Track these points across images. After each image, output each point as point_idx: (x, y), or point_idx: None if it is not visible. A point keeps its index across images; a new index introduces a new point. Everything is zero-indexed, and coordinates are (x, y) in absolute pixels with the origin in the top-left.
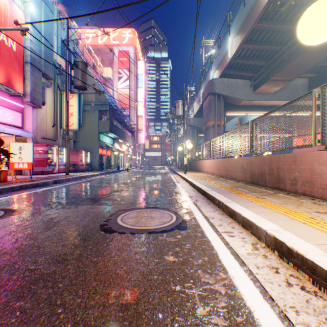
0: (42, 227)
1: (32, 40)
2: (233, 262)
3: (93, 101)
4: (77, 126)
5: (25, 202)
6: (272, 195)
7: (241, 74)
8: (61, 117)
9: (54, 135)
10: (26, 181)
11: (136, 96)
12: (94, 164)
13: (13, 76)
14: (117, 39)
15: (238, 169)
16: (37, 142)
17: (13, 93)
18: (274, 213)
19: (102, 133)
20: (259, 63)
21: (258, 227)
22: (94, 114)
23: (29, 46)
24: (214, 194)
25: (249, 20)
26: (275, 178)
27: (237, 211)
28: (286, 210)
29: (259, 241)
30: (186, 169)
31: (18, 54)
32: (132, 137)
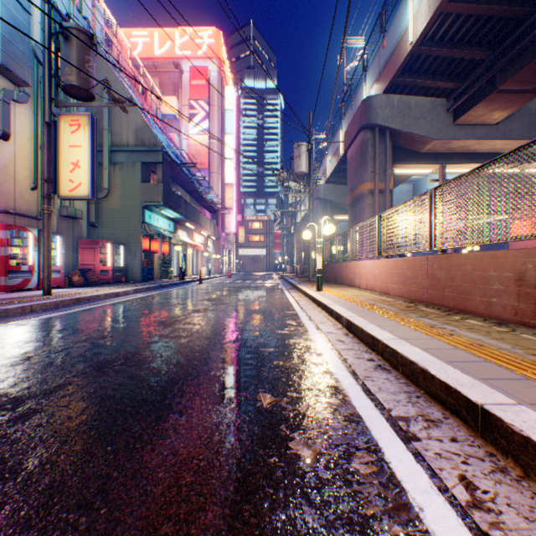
0: None
1: None
2: None
3: (131, 144)
4: (89, 189)
5: None
6: None
7: (430, 85)
8: (54, 170)
9: (38, 207)
10: None
11: (222, 148)
12: (133, 270)
13: None
14: (187, 47)
15: (499, 287)
16: None
17: None
18: None
19: (150, 208)
20: (474, 54)
21: None
22: (132, 170)
23: None
24: None
25: None
26: None
27: None
28: None
29: None
30: (320, 282)
31: None
32: (213, 221)
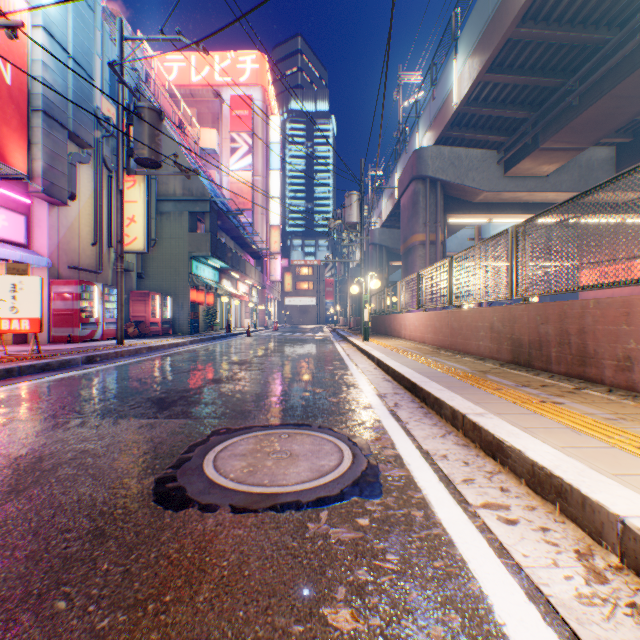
0: (3, 488)
1: (48, 64)
2: (544, 639)
3: (178, 194)
4: (144, 244)
5: None
6: (576, 396)
7: (479, 139)
8: (110, 225)
9: (97, 261)
10: (25, 357)
11: (267, 186)
12: (180, 322)
13: (5, 137)
14: (228, 73)
15: (483, 333)
16: (59, 276)
17: (5, 174)
18: (612, 452)
19: (197, 258)
20: (517, 114)
21: (591, 503)
22: (179, 219)
23: (40, 76)
24: (438, 391)
25: (498, 21)
26: (574, 354)
27: (511, 445)
28: (637, 442)
29: (596, 546)
30: (367, 333)
31: (16, 92)
32: (257, 267)
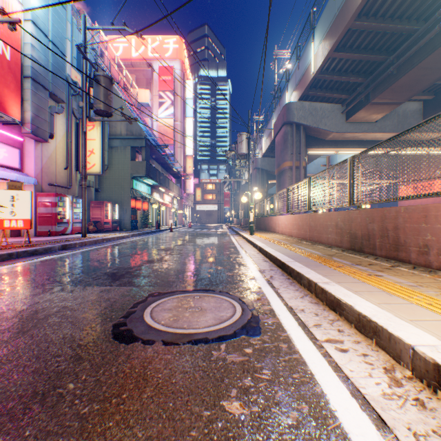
0: (13, 330)
1: (35, 46)
2: (360, 419)
3: (123, 134)
4: (100, 168)
5: (6, 281)
6: (391, 271)
7: (329, 96)
8: (77, 155)
9: (68, 180)
10: (20, 246)
11: (184, 128)
12: (125, 222)
13: (6, 96)
14: (157, 51)
15: (330, 229)
16: (42, 190)
17: (6, 121)
18: (411, 306)
19: (136, 178)
20: (355, 80)
21: (394, 337)
22: (124, 151)
23: (30, 54)
24: (299, 268)
25: (342, 16)
26: (390, 243)
27: (345, 302)
28: (428, 300)
29: (397, 365)
30: (252, 229)
31: (13, 65)
32: (177, 184)
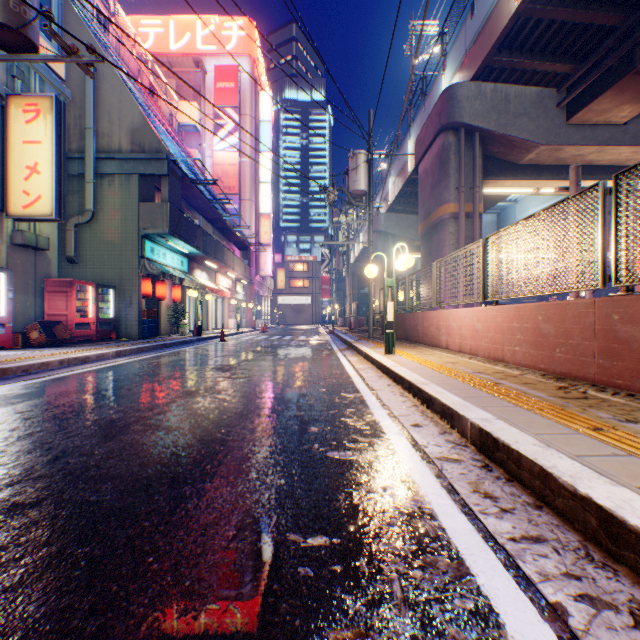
0: None
1: None
2: None
3: (125, 150)
4: (52, 205)
5: None
6: None
7: (537, 68)
8: (1, 177)
9: None
10: None
11: (256, 169)
12: (128, 323)
13: None
14: (212, 41)
15: None
16: None
17: None
18: None
19: (153, 238)
20: (605, 18)
21: None
22: (127, 185)
23: None
24: None
25: None
26: None
27: None
28: None
29: None
30: (391, 340)
31: None
32: (245, 260)
